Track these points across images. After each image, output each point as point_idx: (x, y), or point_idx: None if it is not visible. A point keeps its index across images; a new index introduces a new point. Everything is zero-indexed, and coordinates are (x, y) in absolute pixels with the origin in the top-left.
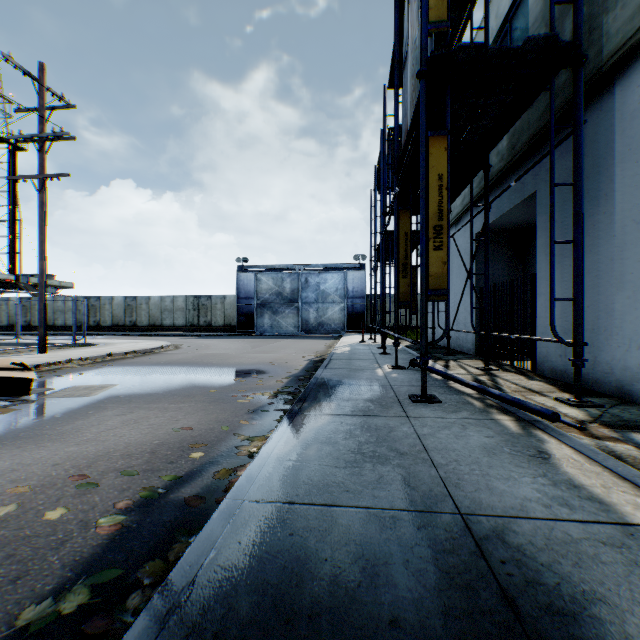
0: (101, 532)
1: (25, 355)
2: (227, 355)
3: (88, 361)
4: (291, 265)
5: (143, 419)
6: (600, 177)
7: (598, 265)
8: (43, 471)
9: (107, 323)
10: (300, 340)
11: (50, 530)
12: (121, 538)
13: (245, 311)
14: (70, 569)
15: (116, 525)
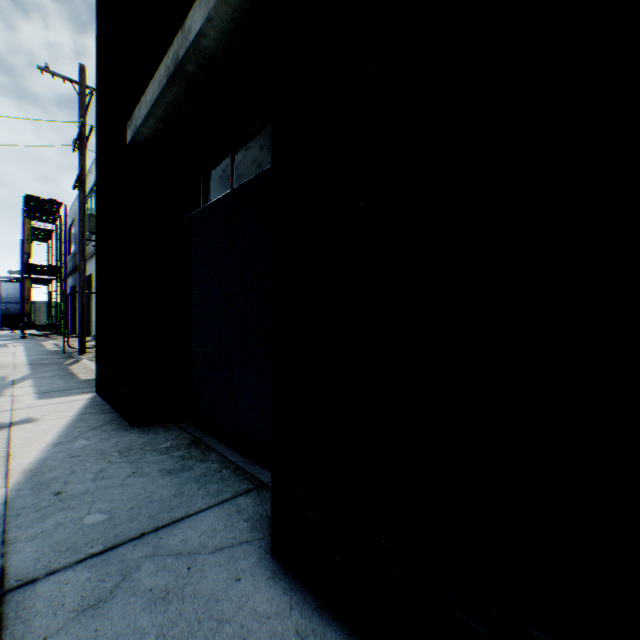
0: None
1: None
2: None
3: None
4: None
5: None
6: None
7: None
8: None
9: None
10: None
11: None
12: None
13: None
14: None
15: None
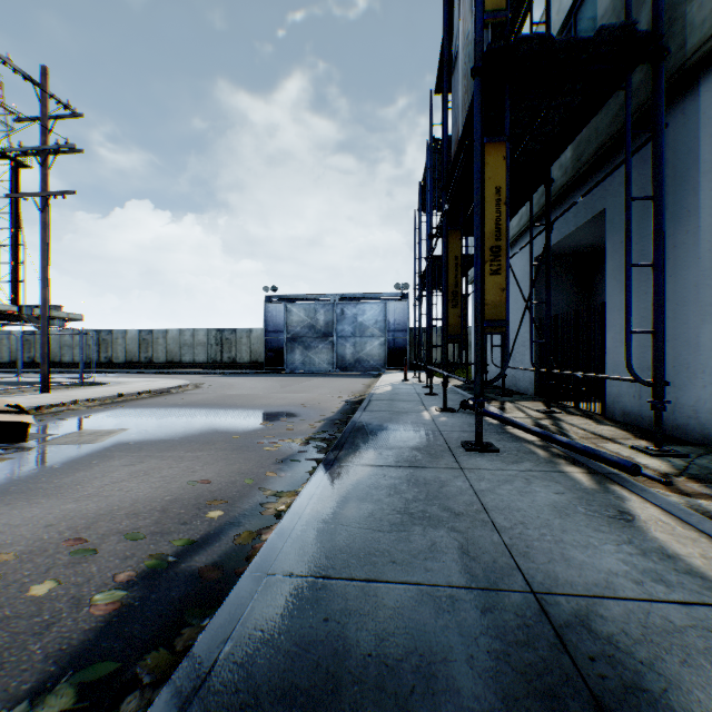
0: (95, 612)
1: (25, 395)
2: (253, 395)
3: (96, 402)
4: (325, 294)
5: (154, 470)
6: (682, 191)
7: (680, 292)
8: (33, 534)
9: (120, 359)
10: (335, 378)
11: (34, 609)
12: (119, 620)
13: (274, 346)
14: (54, 661)
15: (114, 603)
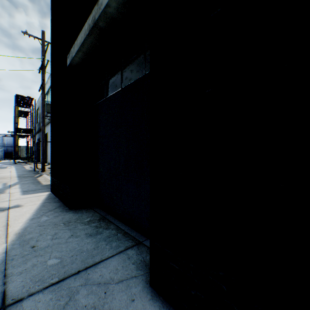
0: None
1: None
2: None
3: None
4: None
5: None
6: None
7: None
8: None
9: None
10: None
11: None
12: None
13: None
14: None
15: None
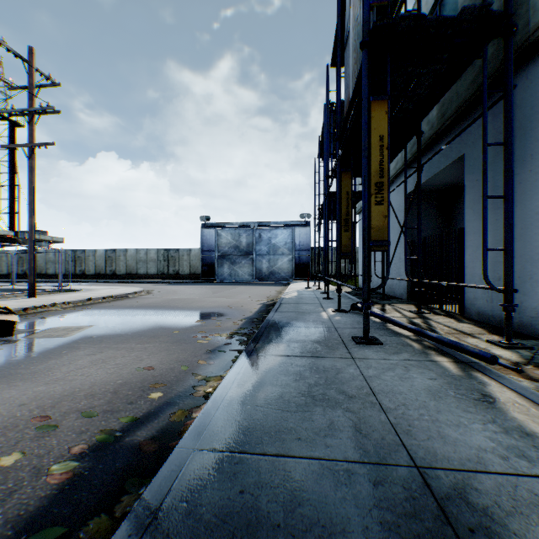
0: (51, 481)
1: (16, 299)
2: (191, 299)
3: (70, 305)
4: (247, 222)
5: (110, 359)
6: (526, 139)
7: (524, 219)
8: (9, 411)
9: (91, 272)
10: (254, 286)
11: (1, 478)
12: (71, 488)
13: (208, 262)
14: (12, 526)
15: (67, 473)
